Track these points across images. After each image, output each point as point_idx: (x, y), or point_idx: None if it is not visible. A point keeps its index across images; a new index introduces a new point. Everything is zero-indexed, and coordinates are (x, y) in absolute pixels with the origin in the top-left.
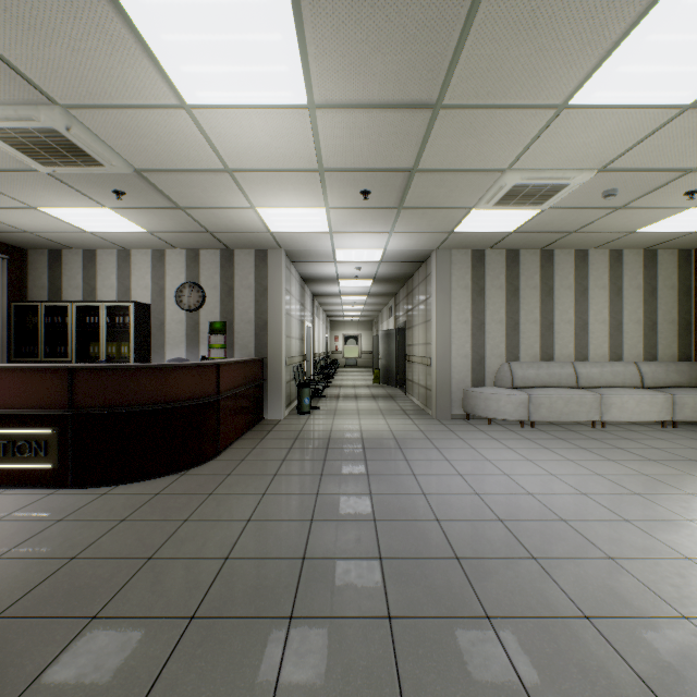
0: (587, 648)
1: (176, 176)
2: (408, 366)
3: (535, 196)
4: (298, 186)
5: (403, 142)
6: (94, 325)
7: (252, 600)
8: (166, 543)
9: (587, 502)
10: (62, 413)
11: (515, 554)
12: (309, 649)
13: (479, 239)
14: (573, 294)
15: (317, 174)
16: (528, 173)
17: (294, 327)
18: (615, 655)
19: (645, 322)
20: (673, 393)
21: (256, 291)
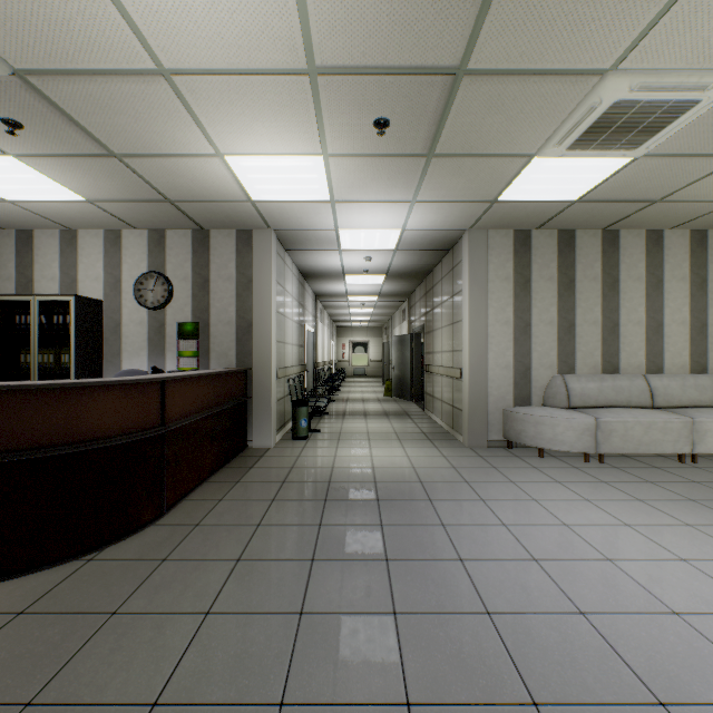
0: None
1: (86, 87)
2: (428, 378)
3: (636, 129)
4: (280, 110)
5: None
6: (25, 326)
7: None
8: None
9: None
10: None
11: None
12: None
13: (528, 212)
14: (644, 287)
15: (306, 82)
16: (643, 77)
17: (290, 330)
18: None
19: None
20: None
21: (238, 283)
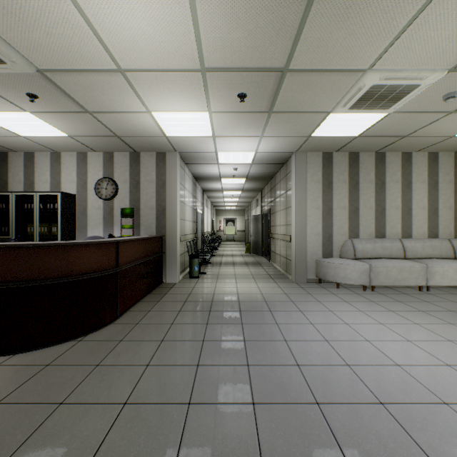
0: None
1: (76, 78)
2: (272, 241)
3: (386, 99)
4: (184, 89)
5: (278, 34)
6: (30, 210)
7: None
8: (25, 443)
9: (456, 376)
10: None
11: None
12: None
13: (330, 142)
14: (400, 187)
15: (199, 75)
16: (387, 73)
17: (187, 212)
18: None
19: (455, 208)
20: None
21: (157, 184)
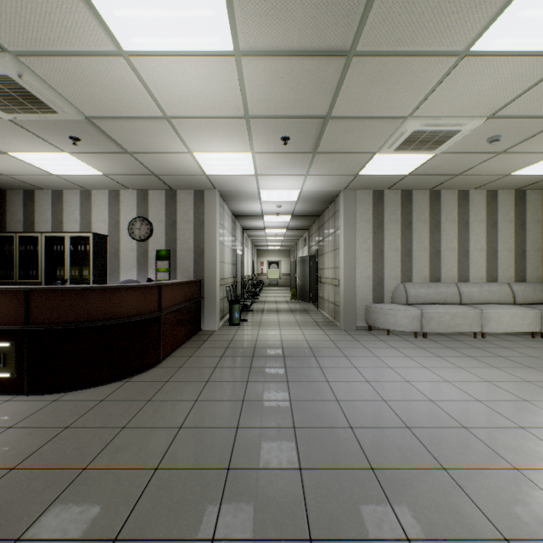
0: None
1: (122, 123)
2: (320, 286)
3: (430, 142)
4: (228, 133)
5: (319, 89)
6: (60, 252)
7: (175, 518)
8: (101, 452)
9: (483, 409)
10: (19, 329)
11: (426, 465)
12: None
13: (380, 180)
14: (456, 227)
15: (244, 121)
16: (426, 120)
17: (227, 254)
18: None
19: (516, 250)
20: (541, 309)
21: (195, 224)
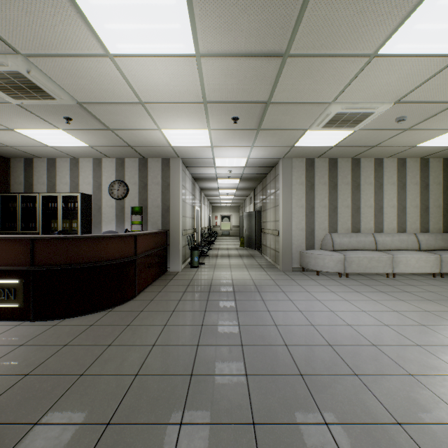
0: None
1: (106, 107)
2: (263, 236)
3: (350, 121)
4: (190, 114)
5: (261, 82)
6: (54, 208)
7: (152, 409)
8: (94, 363)
9: (389, 331)
10: (26, 269)
11: (342, 372)
12: None
13: (311, 151)
14: (373, 188)
15: (202, 105)
16: (347, 105)
17: (188, 210)
18: None
19: (421, 207)
20: (441, 254)
21: (162, 186)
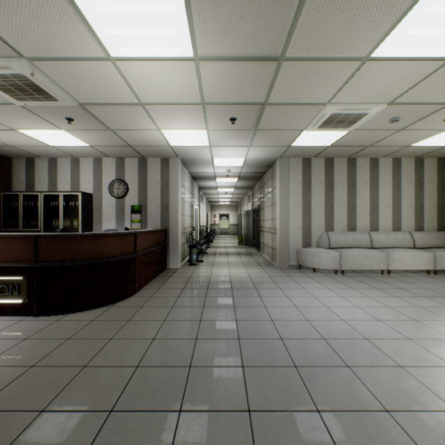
0: (389, 435)
1: (107, 108)
2: (261, 234)
3: (345, 121)
4: (188, 115)
5: (258, 84)
6: (55, 207)
7: (153, 398)
8: (96, 355)
9: (382, 326)
10: (29, 266)
11: (335, 363)
12: (192, 435)
13: (307, 150)
14: (368, 187)
15: (200, 107)
16: (341, 106)
17: (187, 208)
18: (409, 440)
19: (415, 205)
20: (435, 252)
21: (161, 185)
